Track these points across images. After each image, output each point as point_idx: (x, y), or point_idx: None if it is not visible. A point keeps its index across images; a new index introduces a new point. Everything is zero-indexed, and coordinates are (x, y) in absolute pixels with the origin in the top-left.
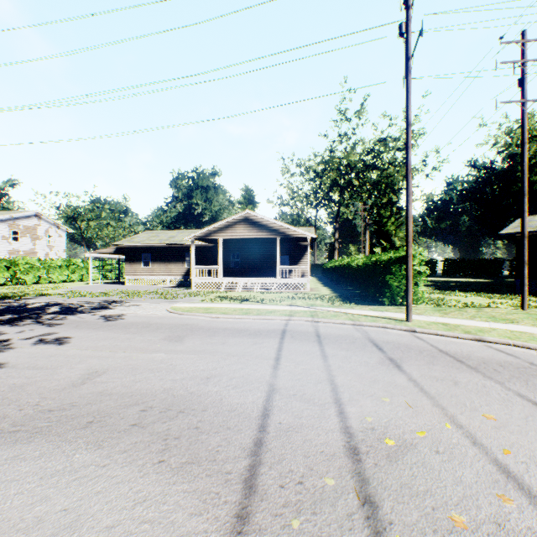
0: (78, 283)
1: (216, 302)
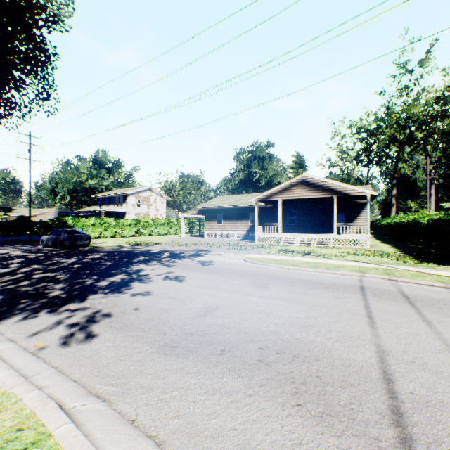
0: (174, 235)
1: (280, 254)
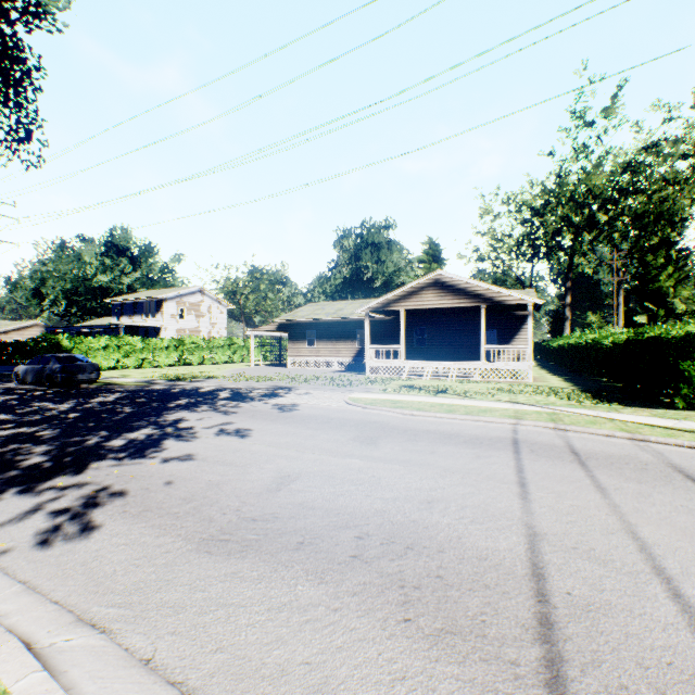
0: (239, 364)
1: (401, 393)
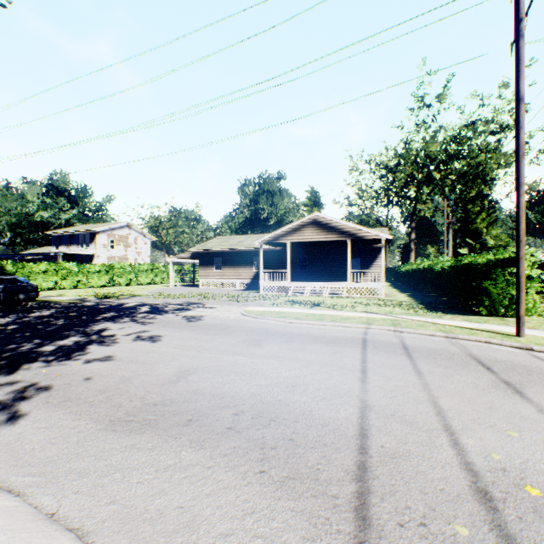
0: (160, 285)
1: (285, 306)
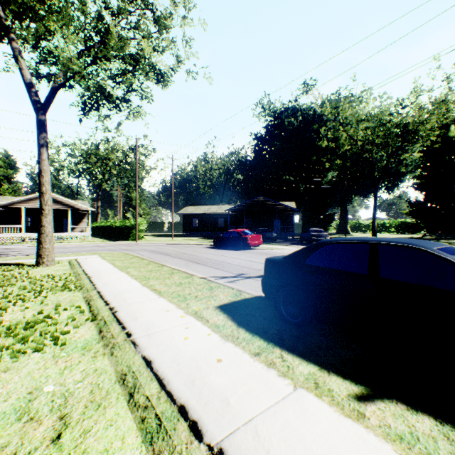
0: None
1: None
